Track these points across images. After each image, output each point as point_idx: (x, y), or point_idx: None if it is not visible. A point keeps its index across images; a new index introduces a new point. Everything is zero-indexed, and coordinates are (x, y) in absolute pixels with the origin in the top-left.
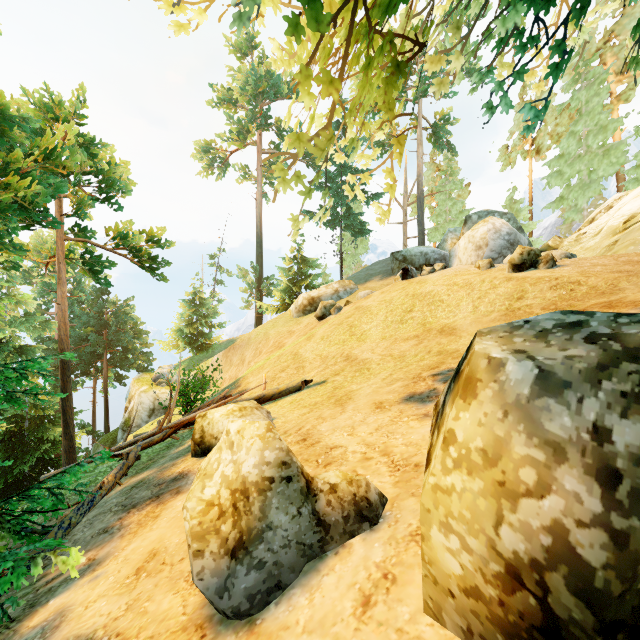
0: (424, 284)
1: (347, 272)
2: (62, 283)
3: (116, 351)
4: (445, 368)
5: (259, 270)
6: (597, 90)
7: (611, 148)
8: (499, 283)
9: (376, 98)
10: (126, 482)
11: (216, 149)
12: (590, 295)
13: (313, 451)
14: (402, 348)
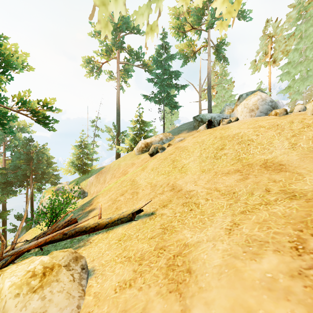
0: (228, 129)
1: (167, 130)
2: None
3: (37, 174)
4: None
5: (118, 128)
6: (312, 23)
7: None
8: None
9: None
10: None
11: (94, 61)
12: None
13: None
14: (226, 182)
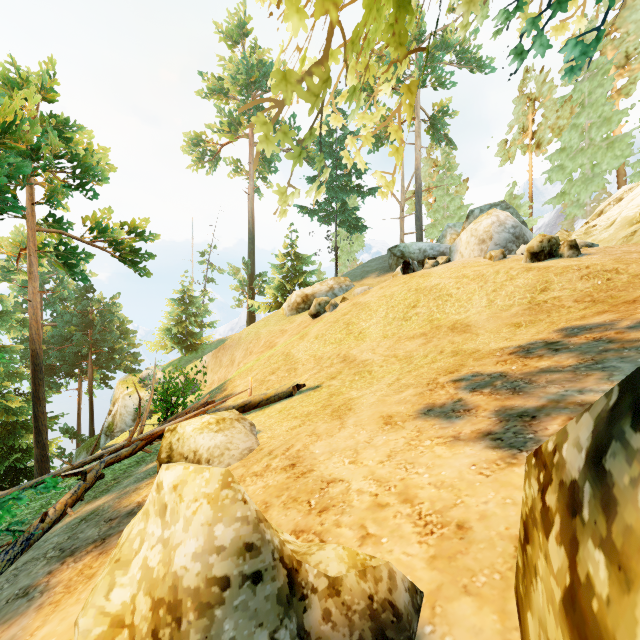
0: (428, 277)
1: (342, 270)
2: (33, 278)
3: (101, 351)
4: (468, 372)
5: (251, 267)
6: (601, 81)
7: (615, 141)
8: (517, 274)
9: (384, 33)
10: (78, 511)
11: (206, 142)
12: (634, 284)
13: (304, 485)
14: (408, 348)
